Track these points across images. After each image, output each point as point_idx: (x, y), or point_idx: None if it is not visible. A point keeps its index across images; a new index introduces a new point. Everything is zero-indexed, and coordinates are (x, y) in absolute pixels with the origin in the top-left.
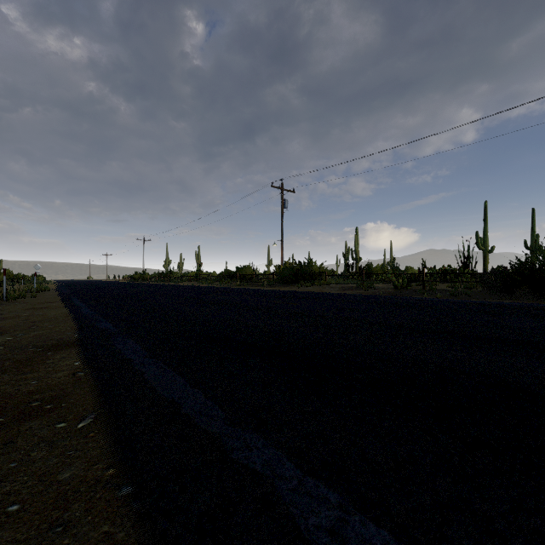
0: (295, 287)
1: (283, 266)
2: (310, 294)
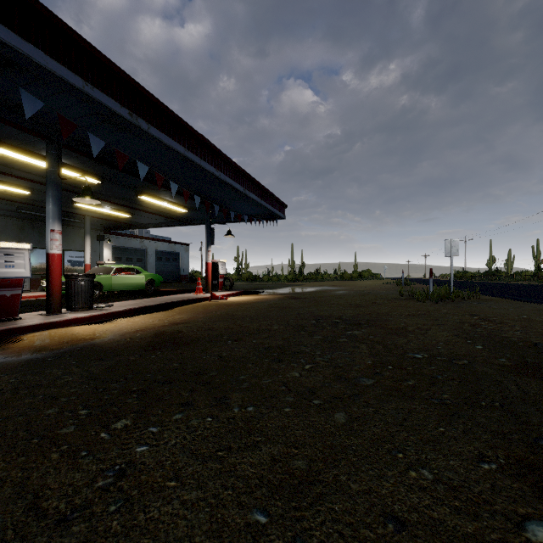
0: None
1: None
2: None
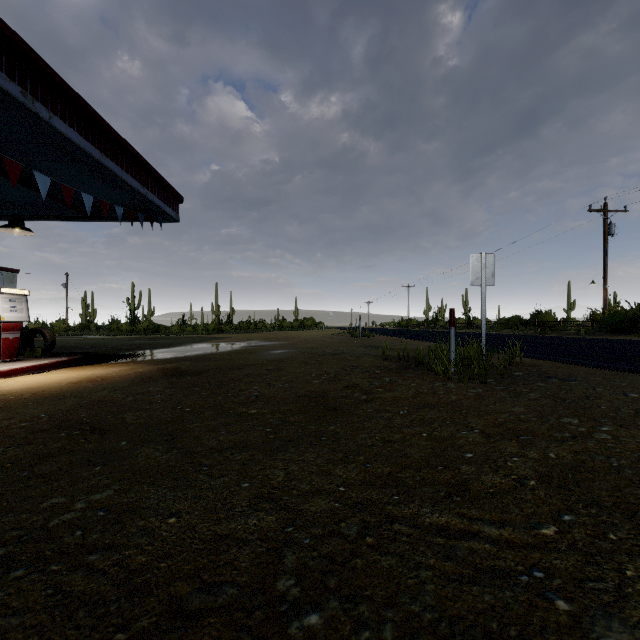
0: (631, 336)
1: (606, 311)
2: None
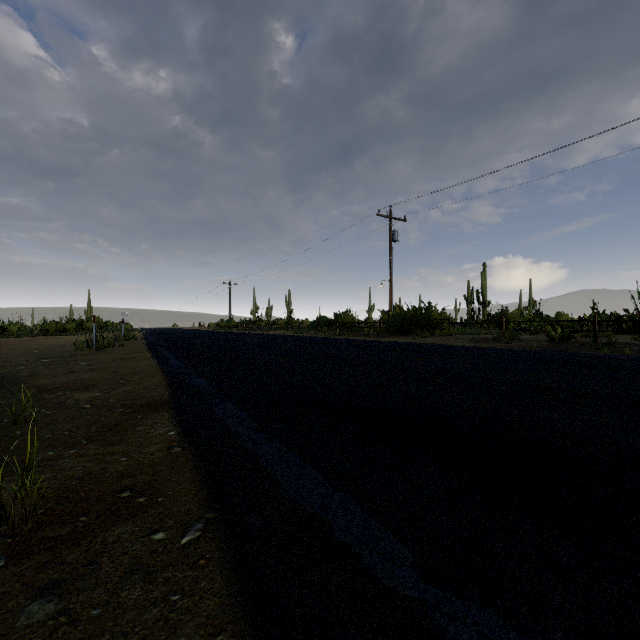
0: (409, 338)
1: (391, 312)
2: (434, 346)
